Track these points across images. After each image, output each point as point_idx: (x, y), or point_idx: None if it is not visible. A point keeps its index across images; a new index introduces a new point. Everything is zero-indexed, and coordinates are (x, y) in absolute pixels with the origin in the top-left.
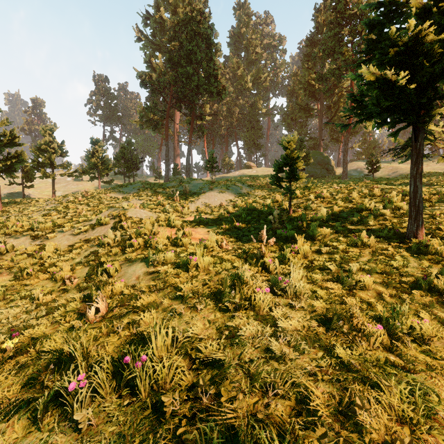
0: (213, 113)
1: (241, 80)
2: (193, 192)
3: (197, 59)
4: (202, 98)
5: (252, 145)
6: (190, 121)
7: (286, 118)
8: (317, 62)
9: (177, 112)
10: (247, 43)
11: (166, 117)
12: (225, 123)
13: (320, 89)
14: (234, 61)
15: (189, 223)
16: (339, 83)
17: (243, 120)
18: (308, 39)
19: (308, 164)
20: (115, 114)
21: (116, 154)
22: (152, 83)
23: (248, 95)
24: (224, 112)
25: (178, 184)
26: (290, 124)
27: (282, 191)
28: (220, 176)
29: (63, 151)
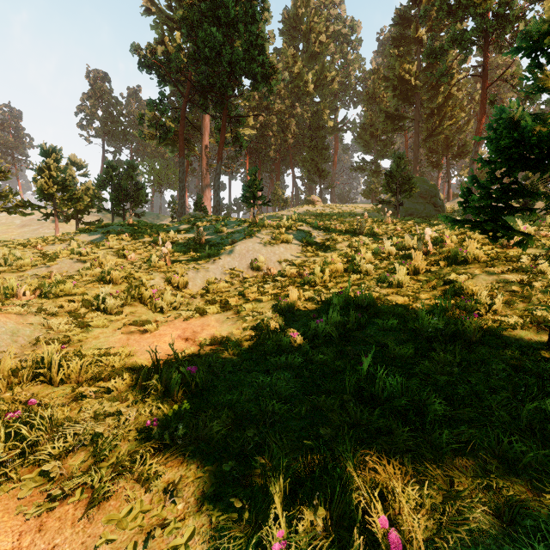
0: (259, 127)
1: (298, 81)
2: (213, 242)
3: (229, 15)
4: (242, 104)
5: (314, 172)
6: (220, 126)
7: (364, 133)
8: (411, 48)
9: (207, 121)
10: (307, 28)
11: (181, 118)
12: (276, 141)
13: (417, 87)
14: (289, 54)
15: (120, 392)
16: (464, 61)
17: (301, 137)
18: (398, 13)
19: (410, 194)
20: (118, 126)
21: (98, 177)
22: (158, 62)
23: (309, 102)
24: (274, 126)
25: (191, 226)
26: (368, 142)
27: (389, 239)
28: (268, 215)
29: (2, 170)
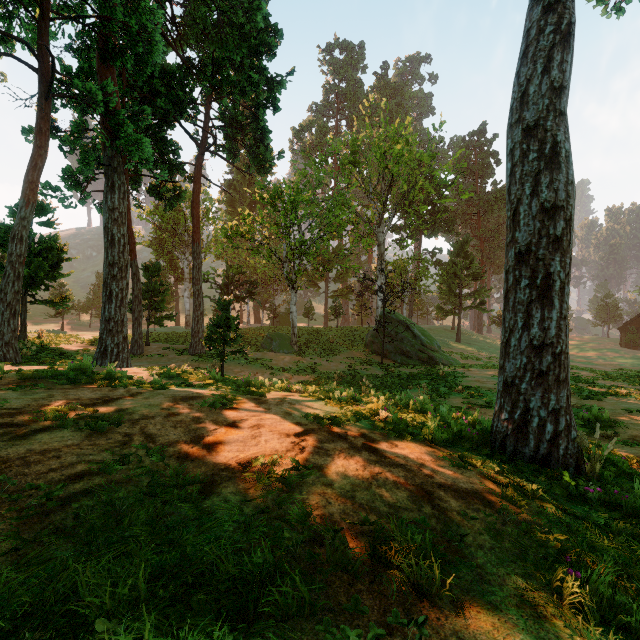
0: None
1: None
2: None
3: None
4: None
5: None
6: None
7: None
8: None
9: None
10: None
11: None
12: None
13: None
14: None
15: None
16: None
17: None
18: None
19: None
20: None
21: None
22: None
23: None
24: None
25: None
26: None
27: None
28: None
29: None
